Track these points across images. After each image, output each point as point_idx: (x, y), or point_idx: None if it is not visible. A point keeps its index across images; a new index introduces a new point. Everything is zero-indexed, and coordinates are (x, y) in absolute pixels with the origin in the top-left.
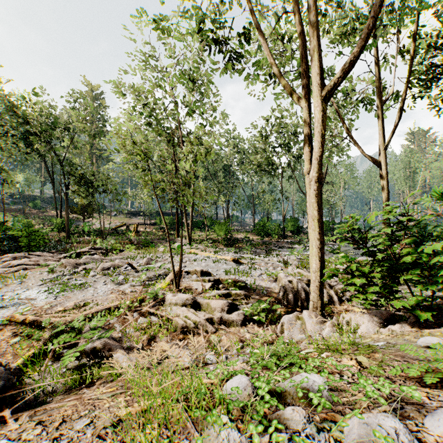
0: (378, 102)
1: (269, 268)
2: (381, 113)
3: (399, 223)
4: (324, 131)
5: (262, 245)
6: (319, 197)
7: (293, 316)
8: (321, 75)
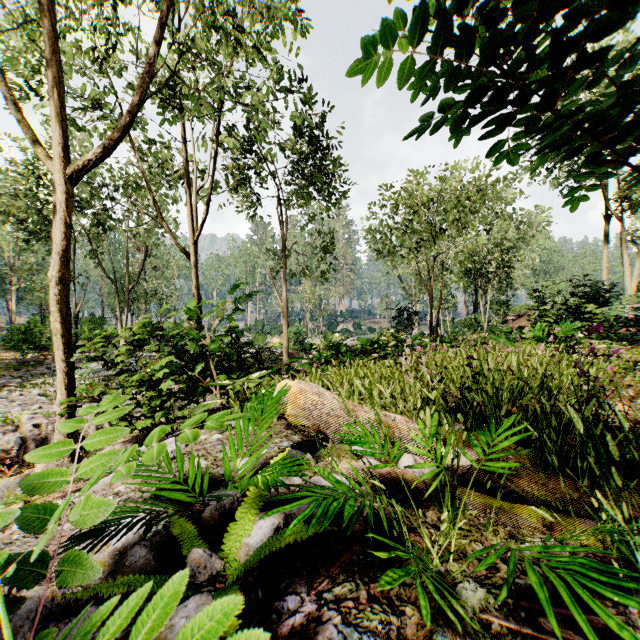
0: (186, 188)
1: (14, 409)
2: (189, 202)
3: (138, 340)
4: (66, 218)
5: (20, 368)
6: (62, 305)
7: (17, 478)
8: (60, 145)
